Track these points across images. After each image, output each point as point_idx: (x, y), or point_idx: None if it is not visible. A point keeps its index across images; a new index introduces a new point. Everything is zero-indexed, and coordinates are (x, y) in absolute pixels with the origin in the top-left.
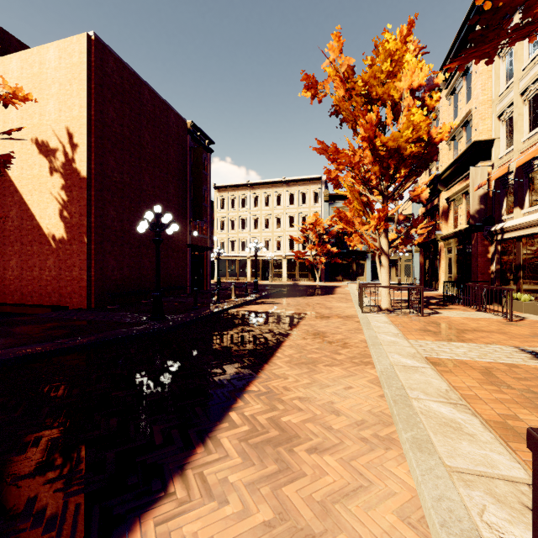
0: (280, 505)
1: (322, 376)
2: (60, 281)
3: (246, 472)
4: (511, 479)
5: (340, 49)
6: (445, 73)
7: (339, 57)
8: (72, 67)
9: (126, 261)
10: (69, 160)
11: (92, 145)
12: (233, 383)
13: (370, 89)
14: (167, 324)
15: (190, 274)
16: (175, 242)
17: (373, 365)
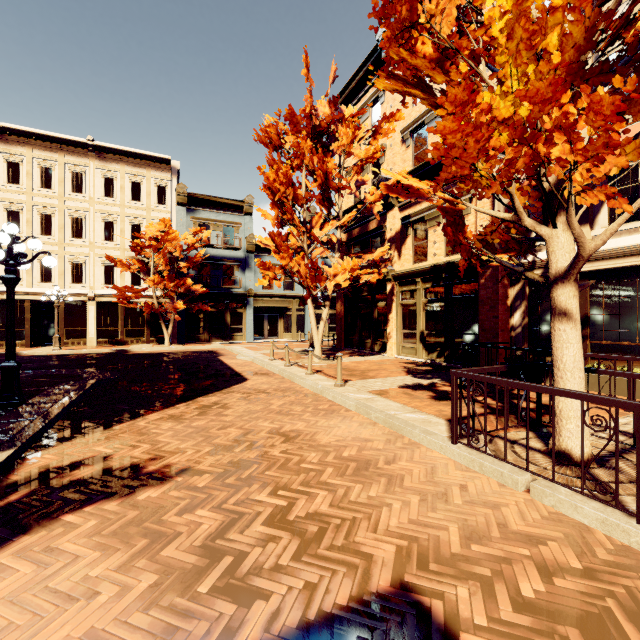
0: None
1: None
2: None
3: None
4: None
5: None
6: None
7: None
8: None
9: None
10: None
11: None
12: None
13: None
14: None
15: None
16: None
17: None
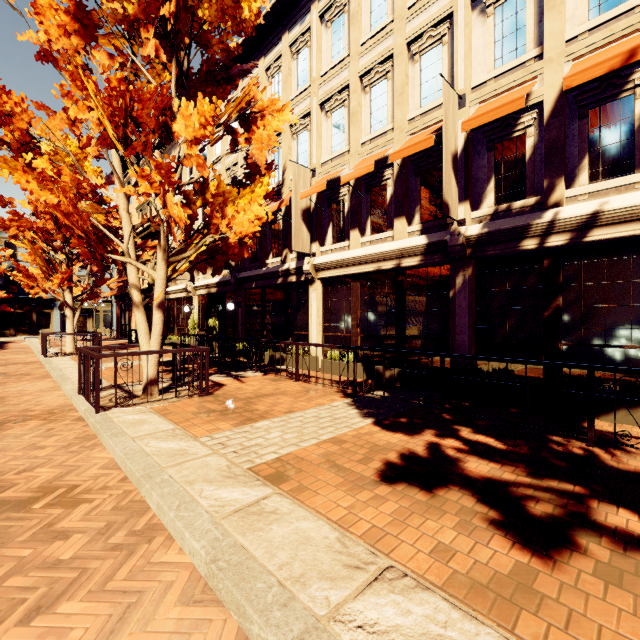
0: (5, 404)
1: (13, 385)
2: None
3: None
4: None
5: None
6: None
7: None
8: None
9: None
10: None
11: None
12: None
13: None
14: None
15: None
16: None
17: (53, 377)
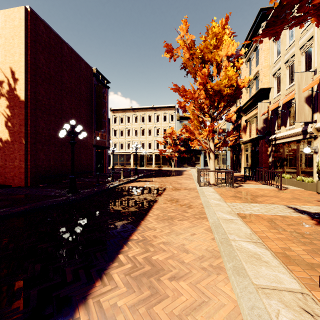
0: None
1: (177, 227)
2: (6, 168)
3: (129, 297)
4: (292, 290)
5: (186, 29)
6: (246, 48)
7: (186, 34)
8: (14, 28)
9: (52, 155)
10: (12, 89)
11: (28, 80)
12: (121, 234)
13: (204, 55)
14: (79, 196)
15: (94, 163)
16: (85, 143)
17: (207, 219)
